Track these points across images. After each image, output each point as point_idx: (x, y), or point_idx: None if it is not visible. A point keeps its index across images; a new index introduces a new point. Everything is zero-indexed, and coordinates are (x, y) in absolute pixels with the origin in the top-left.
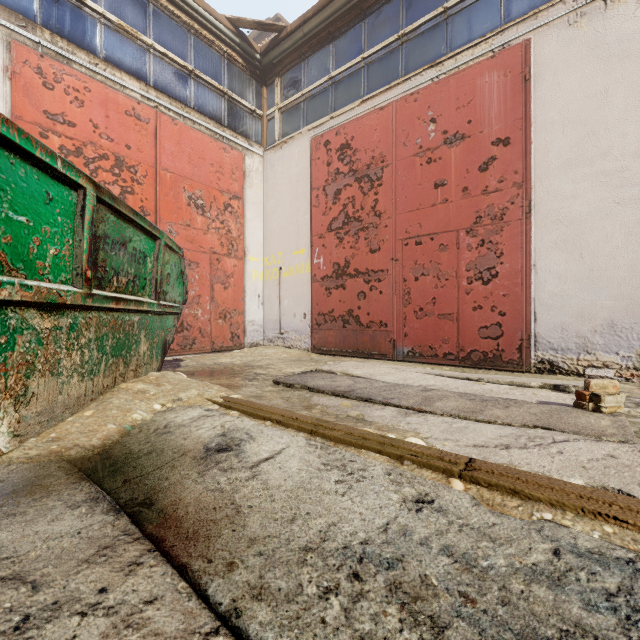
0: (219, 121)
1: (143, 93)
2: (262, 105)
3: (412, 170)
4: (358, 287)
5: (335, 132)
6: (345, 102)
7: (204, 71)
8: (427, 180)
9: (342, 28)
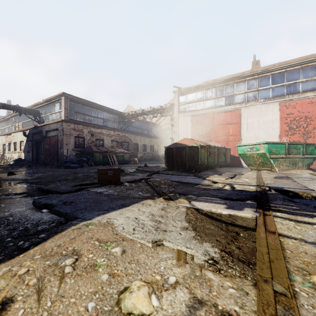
0: None
1: (314, 94)
2: None
3: None
4: None
5: None
6: None
7: None
8: None
9: None
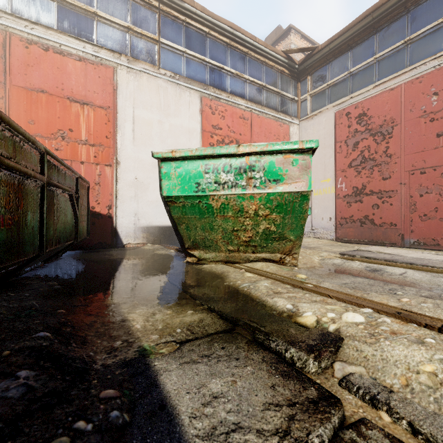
0: (276, 109)
1: (245, 105)
2: (297, 94)
3: (417, 126)
4: (372, 201)
5: (354, 106)
6: (360, 86)
7: (269, 84)
8: (430, 132)
9: (358, 41)
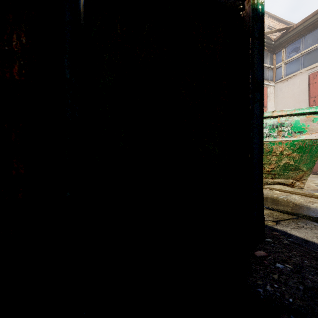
0: None
1: None
2: (273, 63)
3: None
4: None
5: None
6: None
7: None
8: None
9: None
